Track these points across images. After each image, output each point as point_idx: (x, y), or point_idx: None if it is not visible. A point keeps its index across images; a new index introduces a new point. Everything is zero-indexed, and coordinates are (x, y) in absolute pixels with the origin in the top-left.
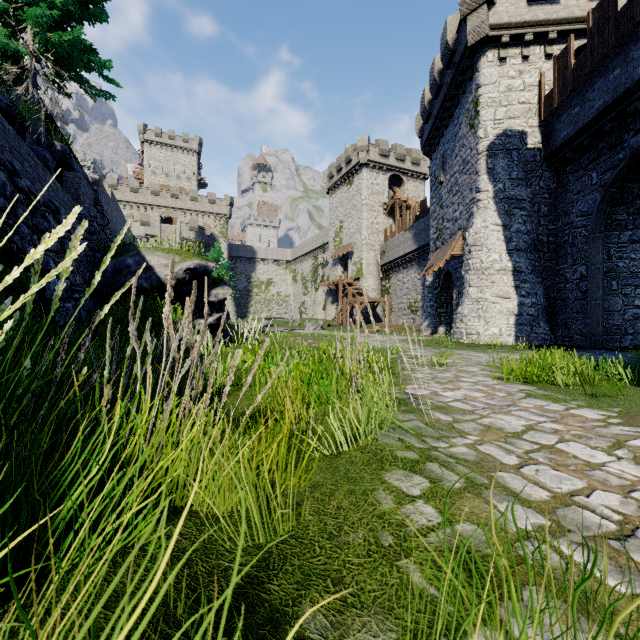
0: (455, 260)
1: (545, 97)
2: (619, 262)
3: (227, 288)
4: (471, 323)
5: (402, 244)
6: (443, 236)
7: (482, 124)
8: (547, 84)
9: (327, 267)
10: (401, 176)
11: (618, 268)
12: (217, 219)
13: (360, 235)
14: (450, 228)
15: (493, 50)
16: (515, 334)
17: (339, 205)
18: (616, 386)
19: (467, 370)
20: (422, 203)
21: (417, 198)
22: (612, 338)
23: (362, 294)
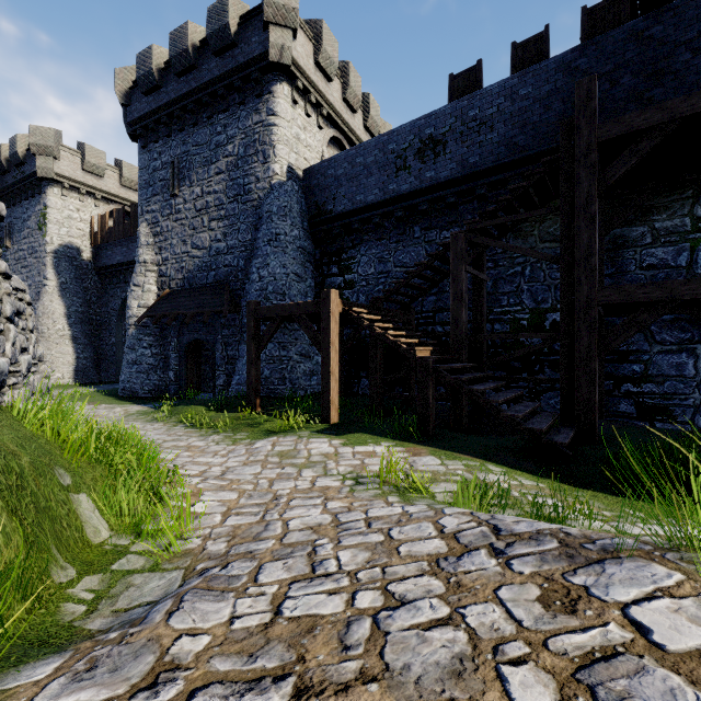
0: None
1: (94, 233)
2: None
3: None
4: None
5: None
6: None
7: (50, 234)
8: (96, 223)
9: None
10: None
11: None
12: None
13: None
14: None
15: (58, 187)
16: (74, 377)
17: None
18: (94, 396)
19: None
20: None
21: None
22: None
23: None
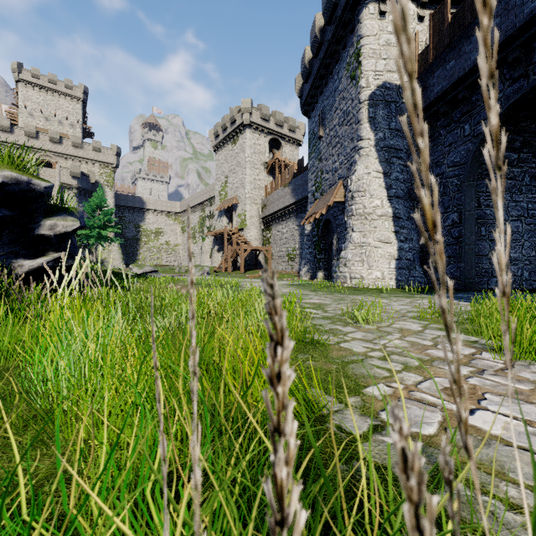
0: (335, 208)
1: (419, 54)
2: (487, 210)
3: (72, 219)
4: (355, 267)
5: (282, 198)
6: (322, 187)
7: (364, 74)
8: (419, 44)
9: (213, 219)
10: (280, 140)
11: (486, 215)
12: (103, 167)
13: (244, 189)
14: (329, 179)
15: (374, 3)
16: (396, 278)
17: (224, 162)
18: None
19: (408, 329)
20: (299, 162)
21: (293, 161)
22: (481, 280)
23: (246, 243)
